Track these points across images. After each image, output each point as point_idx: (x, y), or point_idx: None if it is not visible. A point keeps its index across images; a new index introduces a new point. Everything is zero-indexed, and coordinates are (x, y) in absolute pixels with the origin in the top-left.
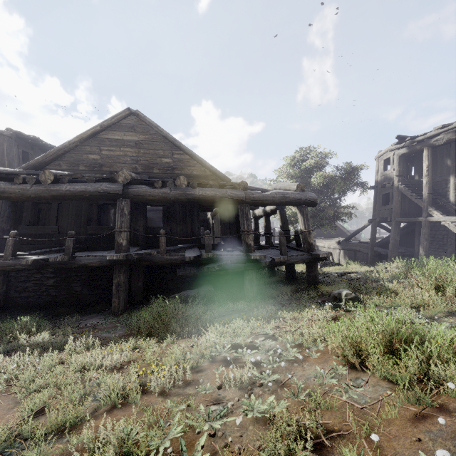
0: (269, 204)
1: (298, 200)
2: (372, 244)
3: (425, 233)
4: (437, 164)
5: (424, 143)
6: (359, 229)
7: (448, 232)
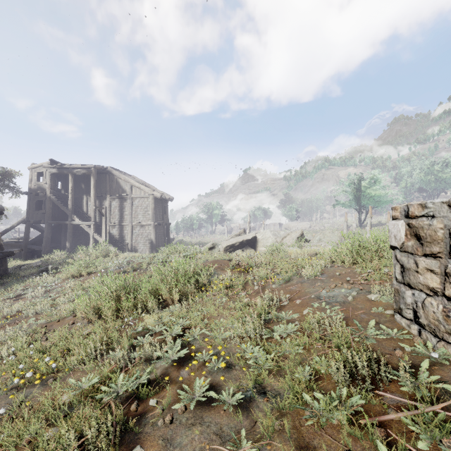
0: None
1: None
2: (26, 243)
3: (71, 232)
4: (76, 185)
5: (70, 170)
6: (7, 230)
7: (83, 231)
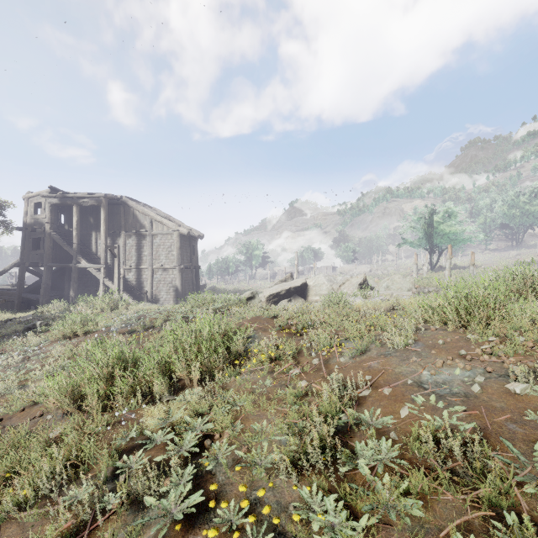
0: None
1: None
2: (20, 291)
3: (75, 277)
4: (83, 219)
5: (74, 201)
6: None
7: (92, 276)
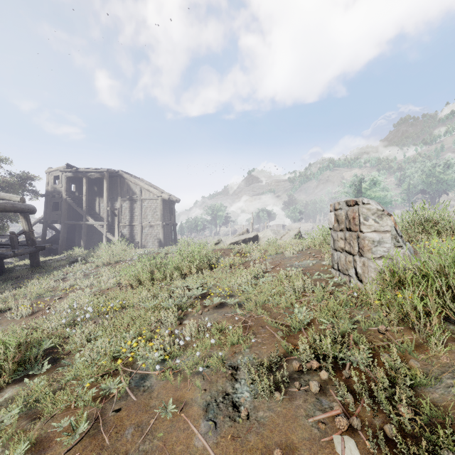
0: (1, 211)
1: (24, 209)
2: (43, 242)
3: (85, 231)
4: (89, 188)
5: (84, 174)
6: None
7: (96, 231)
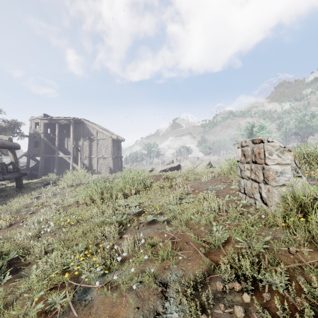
0: None
1: (11, 146)
2: (27, 169)
3: (57, 162)
4: (60, 131)
5: (56, 121)
6: None
7: (65, 161)
